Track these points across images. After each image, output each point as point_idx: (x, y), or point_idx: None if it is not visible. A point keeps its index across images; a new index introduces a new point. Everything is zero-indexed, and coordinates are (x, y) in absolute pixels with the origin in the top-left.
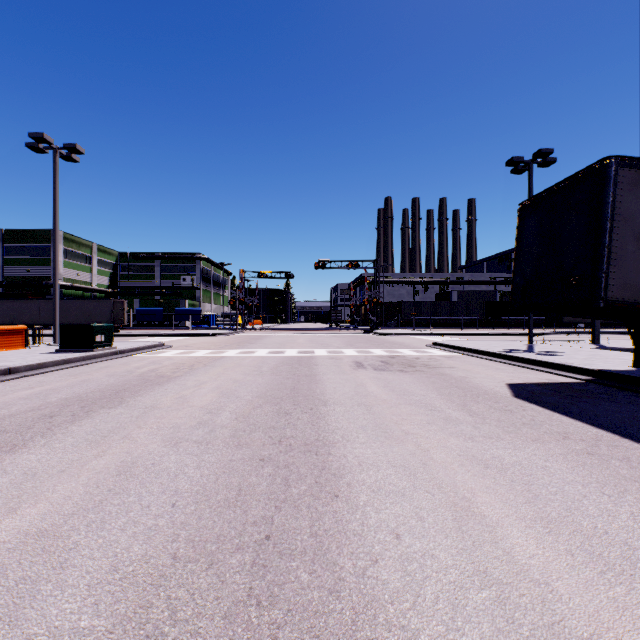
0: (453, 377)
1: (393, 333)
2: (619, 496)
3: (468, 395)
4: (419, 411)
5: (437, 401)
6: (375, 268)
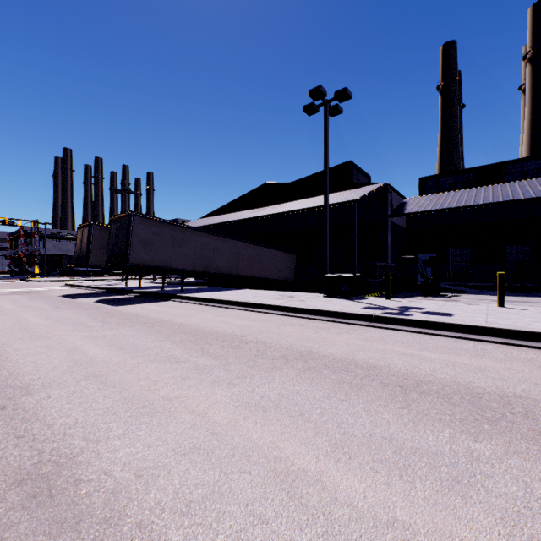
0: (45, 294)
1: (47, 280)
2: (43, 303)
3: (40, 297)
4: (9, 300)
5: (22, 299)
6: (33, 227)
